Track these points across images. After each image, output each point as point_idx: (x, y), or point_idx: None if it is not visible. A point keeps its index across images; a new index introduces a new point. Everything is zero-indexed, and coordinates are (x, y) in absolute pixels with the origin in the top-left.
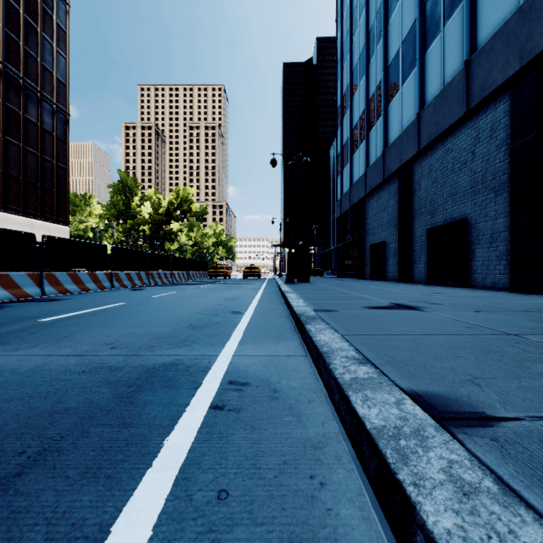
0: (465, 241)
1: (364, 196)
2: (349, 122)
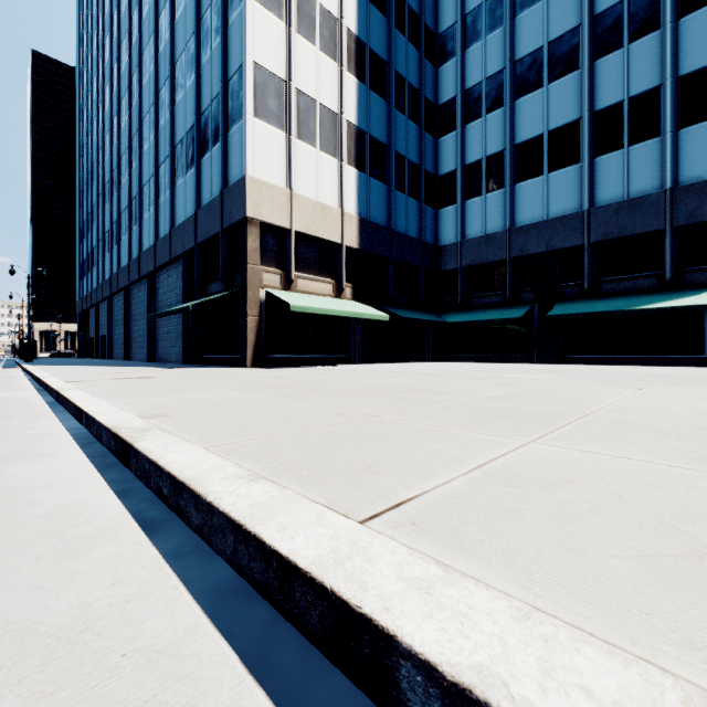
0: (106, 343)
1: (87, 308)
2: (82, 254)
